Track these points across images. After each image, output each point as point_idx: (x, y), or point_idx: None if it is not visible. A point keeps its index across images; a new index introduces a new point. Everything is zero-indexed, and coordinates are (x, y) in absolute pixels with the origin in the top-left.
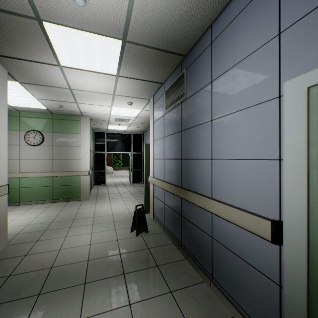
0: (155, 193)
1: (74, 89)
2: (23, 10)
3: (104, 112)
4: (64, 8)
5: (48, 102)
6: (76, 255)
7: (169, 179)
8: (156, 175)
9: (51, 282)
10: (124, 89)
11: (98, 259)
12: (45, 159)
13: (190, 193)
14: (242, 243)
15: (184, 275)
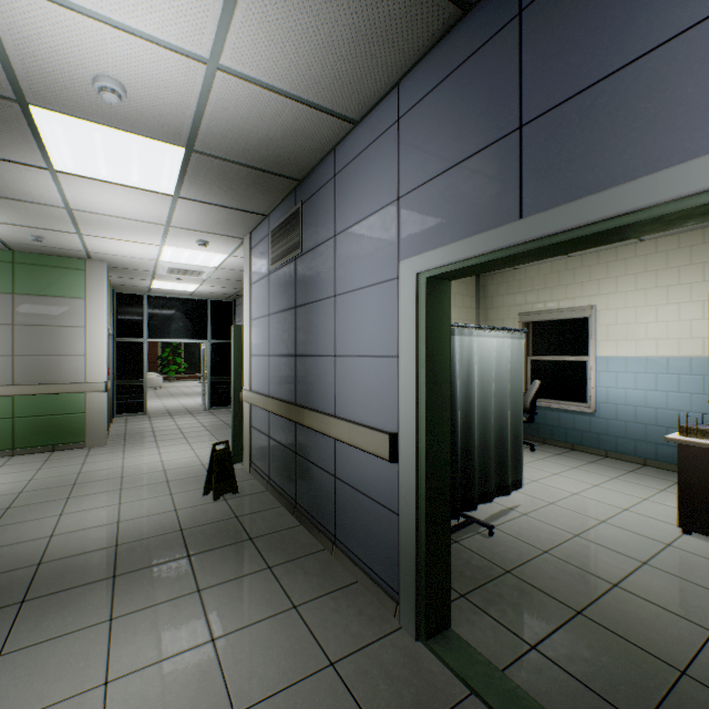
0: (255, 420)
1: (77, 210)
2: None
3: (145, 255)
4: (79, 97)
5: (7, 228)
6: (91, 541)
7: (278, 392)
8: (255, 385)
9: (45, 583)
10: (191, 218)
11: (138, 541)
12: None
13: (307, 412)
14: (367, 473)
15: (294, 545)
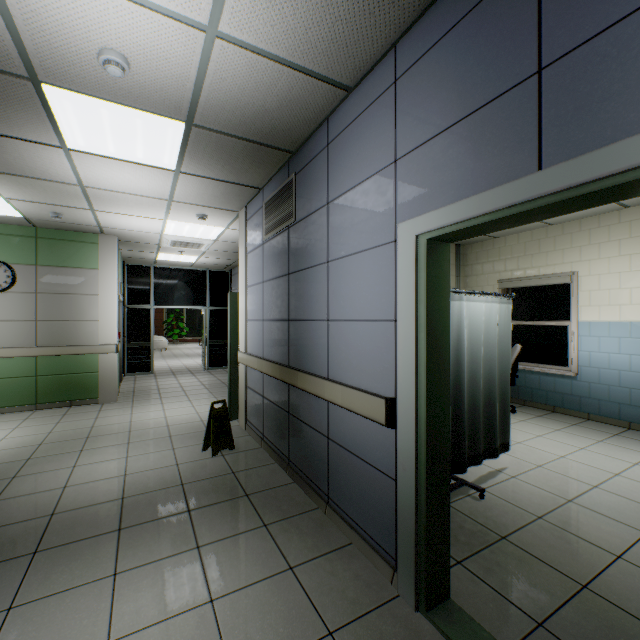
0: (249, 380)
1: (89, 187)
2: (7, 66)
3: (150, 229)
4: (86, 72)
5: (29, 206)
6: (100, 493)
7: (271, 355)
8: (250, 348)
9: (56, 534)
10: (191, 192)
11: (142, 494)
12: (20, 321)
13: (300, 374)
14: (362, 436)
15: (288, 503)
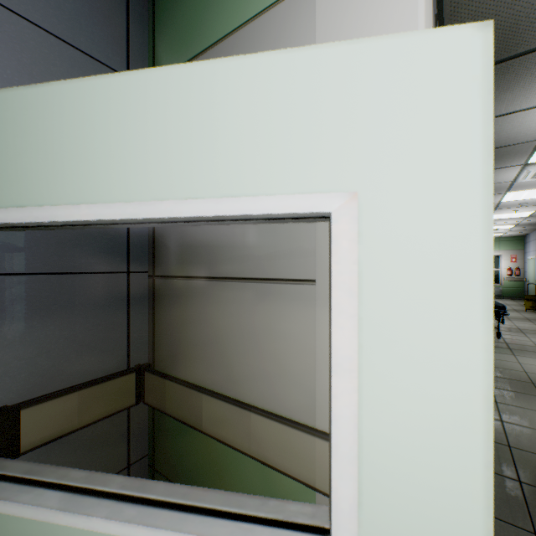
0: None
1: None
2: None
3: None
4: None
5: None
6: None
7: None
8: None
9: None
10: None
11: None
12: None
13: None
14: None
15: None
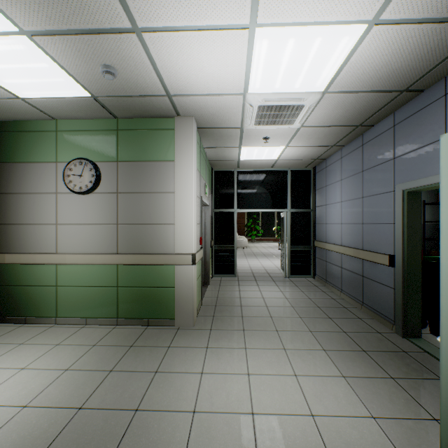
0: None
1: None
2: None
3: (228, 82)
4: None
5: (68, 54)
6: None
7: None
8: None
9: None
10: None
11: None
12: (103, 224)
13: None
14: None
15: None
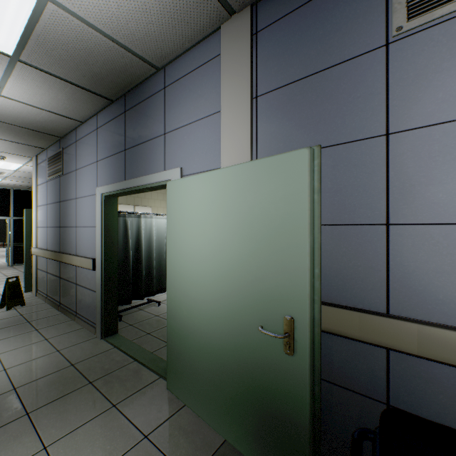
0: (39, 264)
1: None
2: None
3: None
4: None
5: None
6: None
7: (52, 247)
8: (40, 244)
9: None
10: None
11: None
12: None
13: (64, 255)
14: (88, 278)
15: (55, 321)
